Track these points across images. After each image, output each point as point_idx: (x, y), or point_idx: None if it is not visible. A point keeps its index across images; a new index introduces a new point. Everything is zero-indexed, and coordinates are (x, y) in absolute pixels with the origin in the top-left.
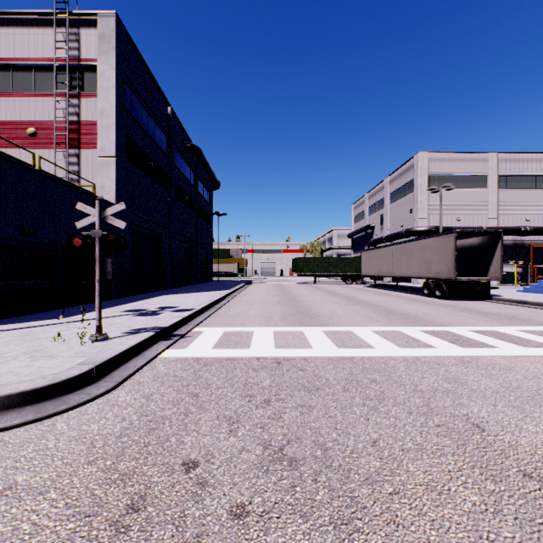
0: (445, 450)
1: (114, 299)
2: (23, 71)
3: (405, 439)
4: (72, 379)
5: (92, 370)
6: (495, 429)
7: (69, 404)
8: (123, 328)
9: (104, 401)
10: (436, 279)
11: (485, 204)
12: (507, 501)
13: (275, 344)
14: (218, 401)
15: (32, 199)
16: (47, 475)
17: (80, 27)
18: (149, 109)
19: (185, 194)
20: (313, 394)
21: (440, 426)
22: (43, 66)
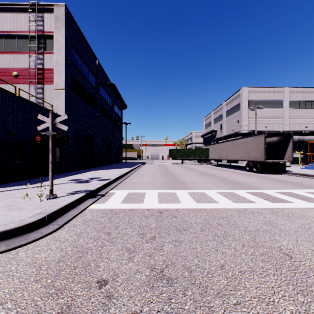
0: (268, 271)
1: (64, 173)
2: (10, 39)
3: (242, 264)
4: (31, 224)
5: (45, 217)
6: (298, 257)
7: (28, 240)
8: (67, 191)
9: (51, 238)
10: (253, 161)
11: (281, 117)
12: (313, 309)
13: (158, 200)
14: (122, 238)
15: (14, 114)
16: (7, 290)
17: (43, 12)
18: (85, 62)
19: (106, 112)
20: (182, 232)
21: (263, 255)
22: (22, 36)
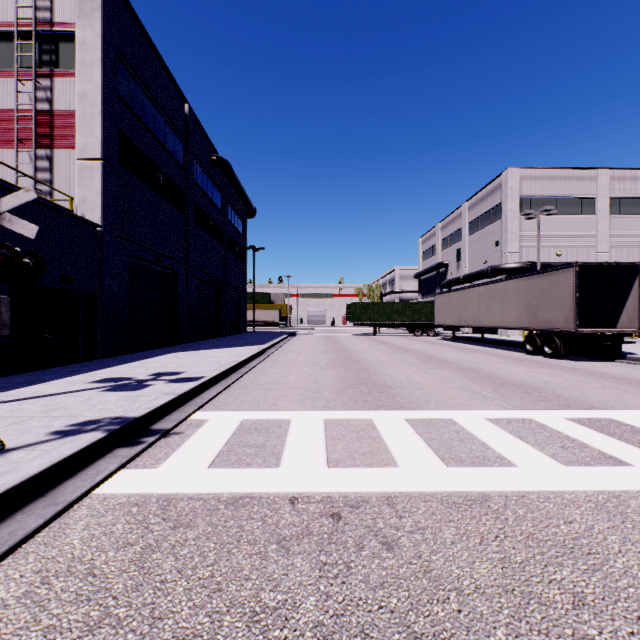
0: None
1: (99, 360)
2: None
3: None
4: None
5: None
6: None
7: None
8: (59, 421)
9: None
10: (545, 331)
11: (593, 234)
12: None
13: (327, 453)
14: None
15: None
16: None
17: None
18: (157, 103)
19: (209, 221)
20: None
21: None
22: (2, 34)
